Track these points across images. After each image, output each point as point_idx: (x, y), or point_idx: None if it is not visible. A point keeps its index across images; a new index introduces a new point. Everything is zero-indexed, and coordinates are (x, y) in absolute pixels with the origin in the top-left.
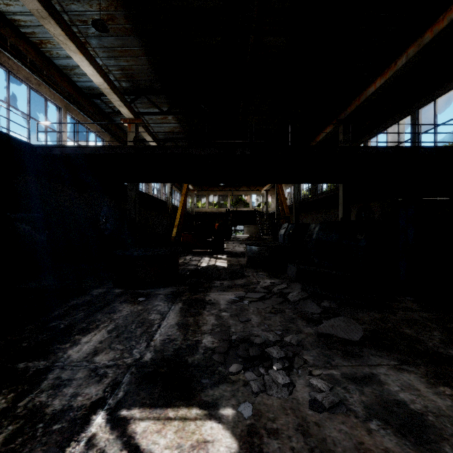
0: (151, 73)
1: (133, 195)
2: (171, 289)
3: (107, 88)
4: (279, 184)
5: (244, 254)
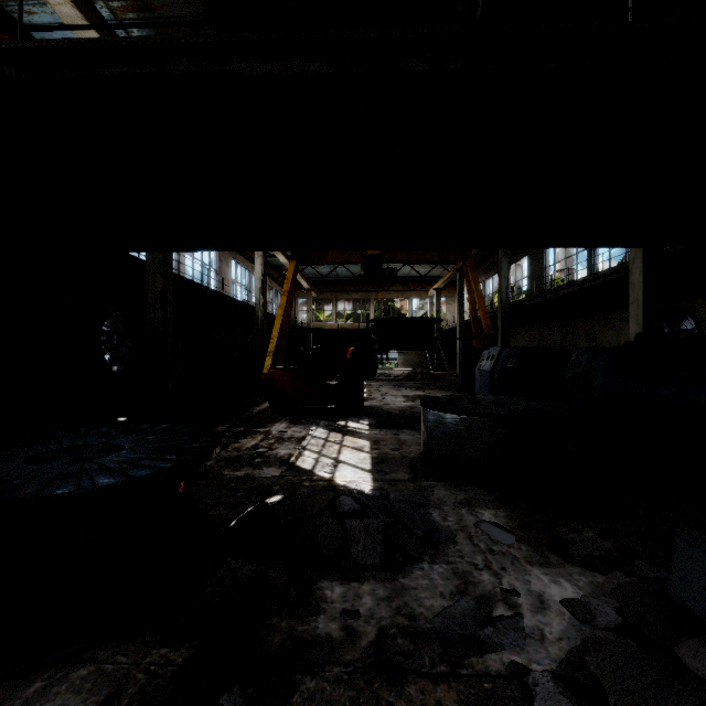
0: None
1: (159, 284)
2: (74, 698)
3: (63, 2)
4: (470, 271)
5: (409, 417)
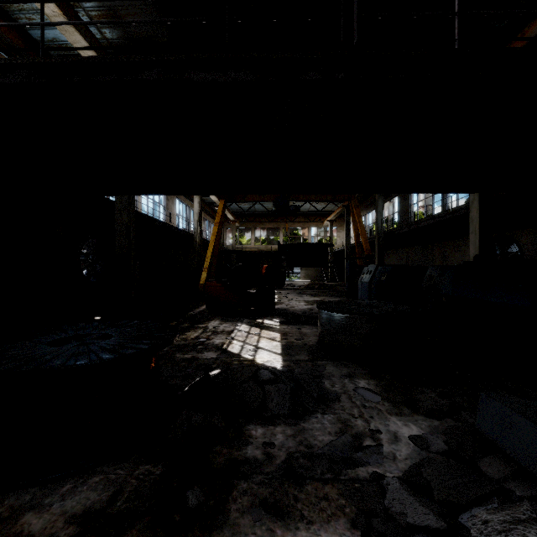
0: (149, 4)
1: (124, 219)
2: (93, 493)
3: (58, 15)
4: (354, 208)
5: (309, 317)
